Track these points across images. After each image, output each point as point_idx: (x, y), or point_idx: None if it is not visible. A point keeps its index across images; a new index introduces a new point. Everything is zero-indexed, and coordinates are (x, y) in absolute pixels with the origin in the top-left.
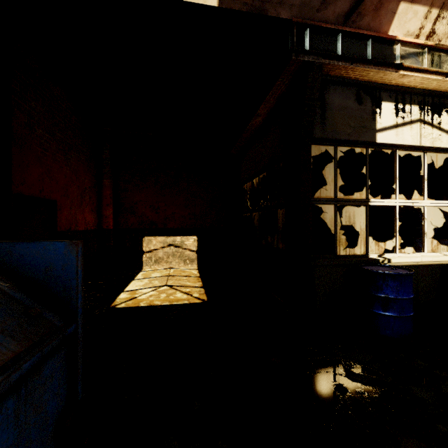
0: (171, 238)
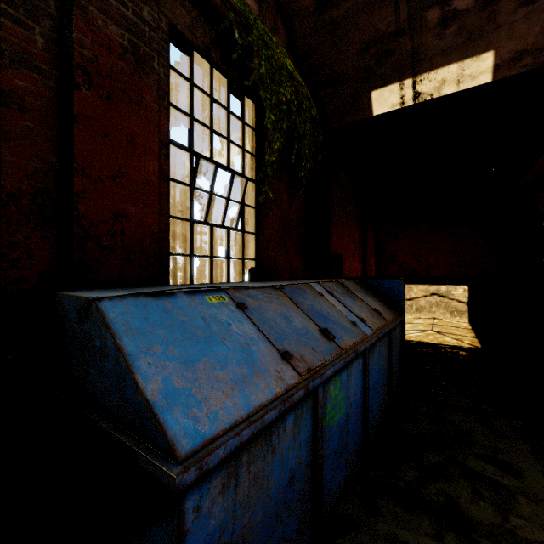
0: (435, 287)
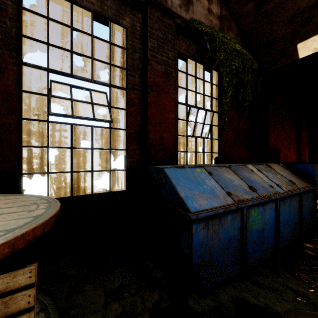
0: None
